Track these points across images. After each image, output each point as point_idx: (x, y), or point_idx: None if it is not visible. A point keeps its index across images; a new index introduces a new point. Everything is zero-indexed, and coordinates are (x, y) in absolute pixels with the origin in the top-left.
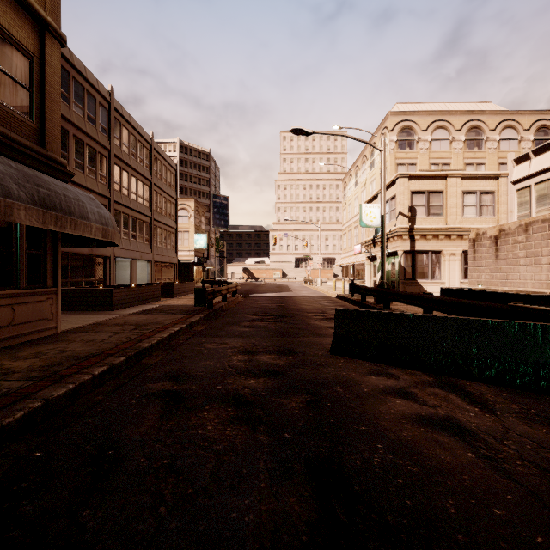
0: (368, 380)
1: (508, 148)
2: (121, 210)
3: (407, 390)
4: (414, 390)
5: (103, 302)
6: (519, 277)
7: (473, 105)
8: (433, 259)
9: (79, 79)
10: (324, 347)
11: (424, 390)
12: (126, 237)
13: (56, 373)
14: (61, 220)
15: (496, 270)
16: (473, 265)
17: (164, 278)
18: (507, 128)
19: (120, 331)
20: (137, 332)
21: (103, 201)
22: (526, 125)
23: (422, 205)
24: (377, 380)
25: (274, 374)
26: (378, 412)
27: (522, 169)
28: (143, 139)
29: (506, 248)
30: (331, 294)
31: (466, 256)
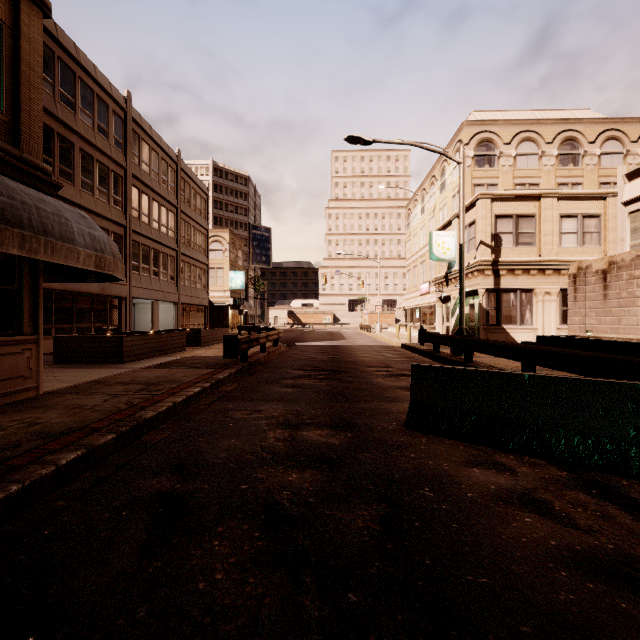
0: (469, 475)
1: (611, 164)
2: (140, 242)
3: (535, 496)
4: (546, 496)
5: (110, 354)
6: (636, 321)
7: (566, 112)
8: (523, 299)
9: (87, 81)
10: (395, 418)
11: (563, 496)
12: (147, 274)
13: (3, 462)
14: (30, 241)
15: (604, 313)
16: (574, 306)
17: (193, 323)
18: (610, 140)
19: (122, 392)
20: (144, 394)
21: (118, 230)
22: (633, 135)
23: (509, 233)
24: (483, 475)
25: (327, 463)
26: (501, 542)
27: (637, 186)
28: (167, 157)
29: (618, 285)
30: (394, 343)
31: (564, 296)
